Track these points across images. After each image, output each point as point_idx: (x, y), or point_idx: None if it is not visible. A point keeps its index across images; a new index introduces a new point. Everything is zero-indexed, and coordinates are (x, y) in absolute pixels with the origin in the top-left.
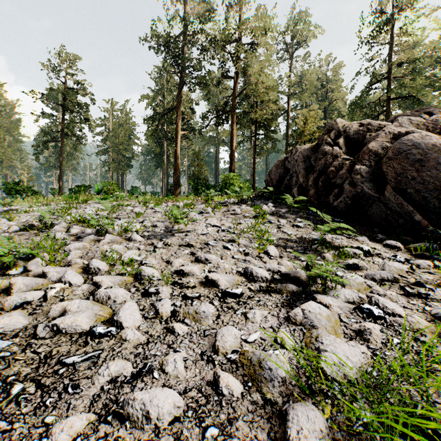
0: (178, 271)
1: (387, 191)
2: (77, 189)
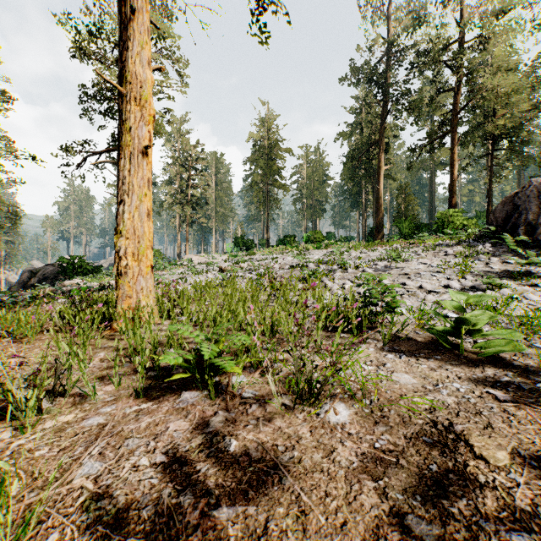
0: (401, 283)
1: None
2: (288, 240)
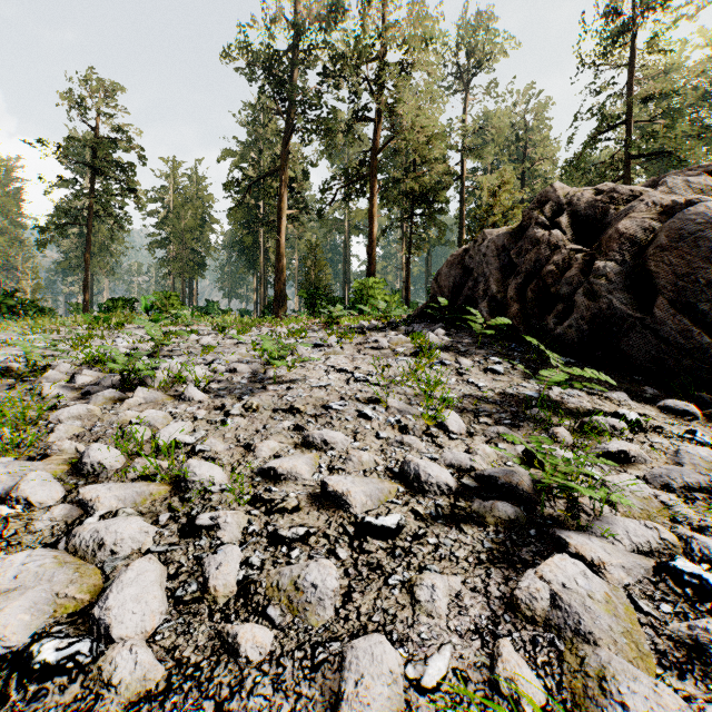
0: (264, 471)
1: (658, 308)
2: (111, 305)
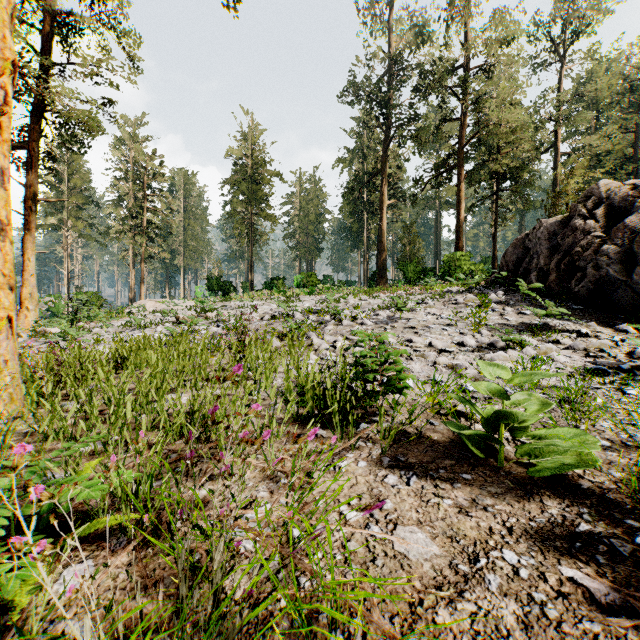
0: (407, 340)
1: (635, 274)
2: (276, 283)
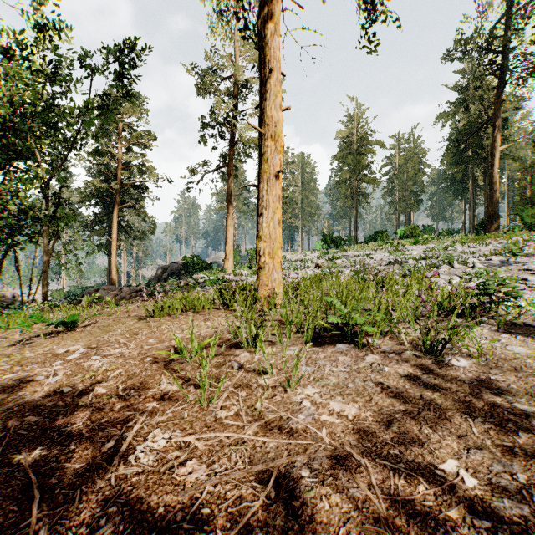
0: (521, 279)
1: None
2: (380, 236)
